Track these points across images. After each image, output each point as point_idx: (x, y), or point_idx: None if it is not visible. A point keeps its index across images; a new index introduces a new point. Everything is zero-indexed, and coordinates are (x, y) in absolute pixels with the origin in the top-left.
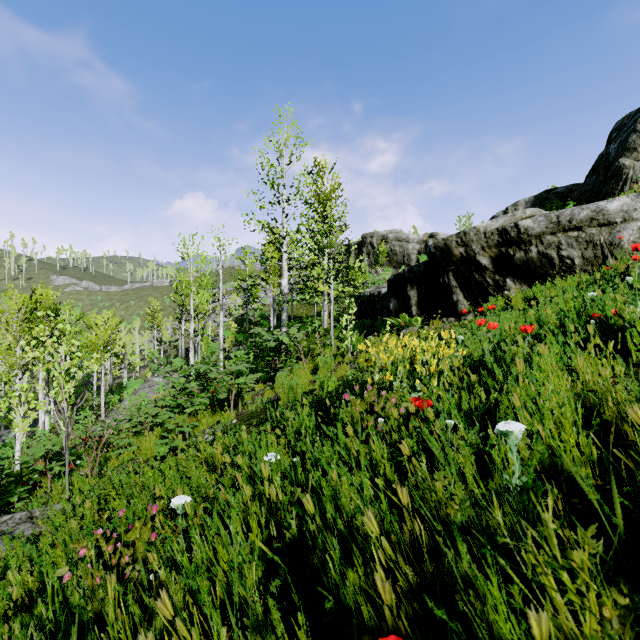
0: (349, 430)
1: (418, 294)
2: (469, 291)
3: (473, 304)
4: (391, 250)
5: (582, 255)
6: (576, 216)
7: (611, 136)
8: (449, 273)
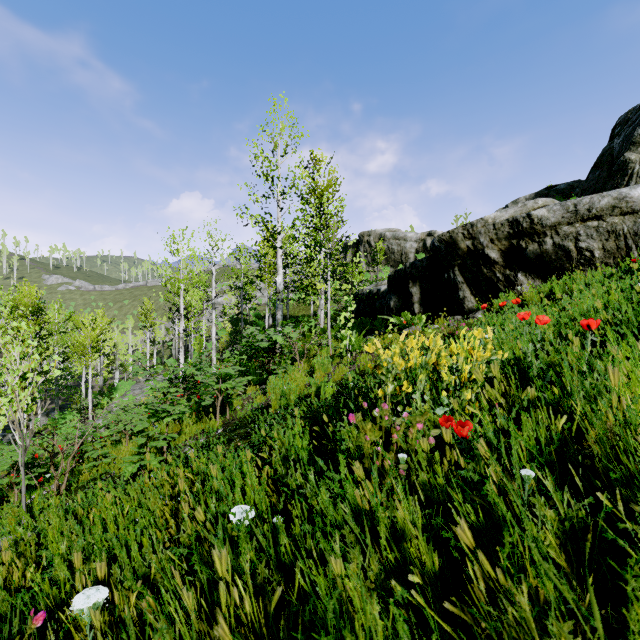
0: (357, 472)
1: (421, 291)
2: (477, 287)
3: (481, 301)
4: (389, 249)
5: (603, 247)
6: (596, 204)
7: (614, 131)
8: (455, 268)
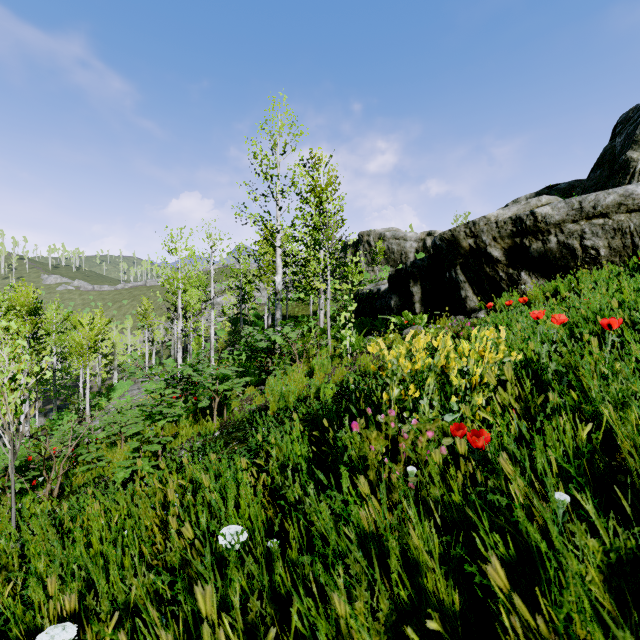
0: (362, 489)
1: (422, 290)
2: (479, 286)
3: (483, 300)
4: (388, 248)
5: (609, 245)
6: (601, 201)
7: (615, 130)
8: (456, 267)
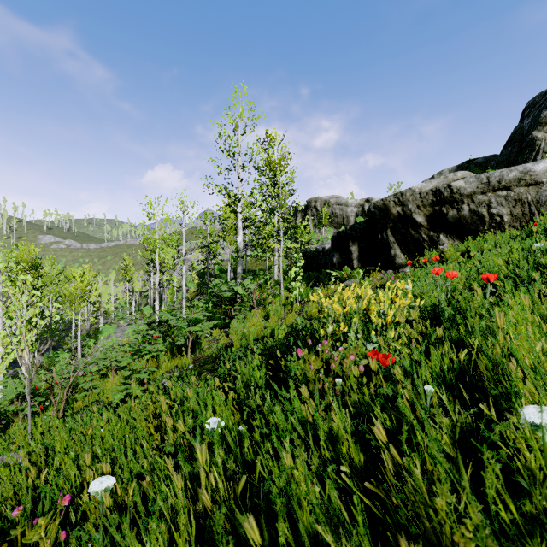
0: (303, 392)
1: (359, 249)
2: (406, 246)
3: (409, 258)
4: (332, 213)
5: (511, 212)
6: (505, 177)
7: (524, 113)
8: (387, 230)
